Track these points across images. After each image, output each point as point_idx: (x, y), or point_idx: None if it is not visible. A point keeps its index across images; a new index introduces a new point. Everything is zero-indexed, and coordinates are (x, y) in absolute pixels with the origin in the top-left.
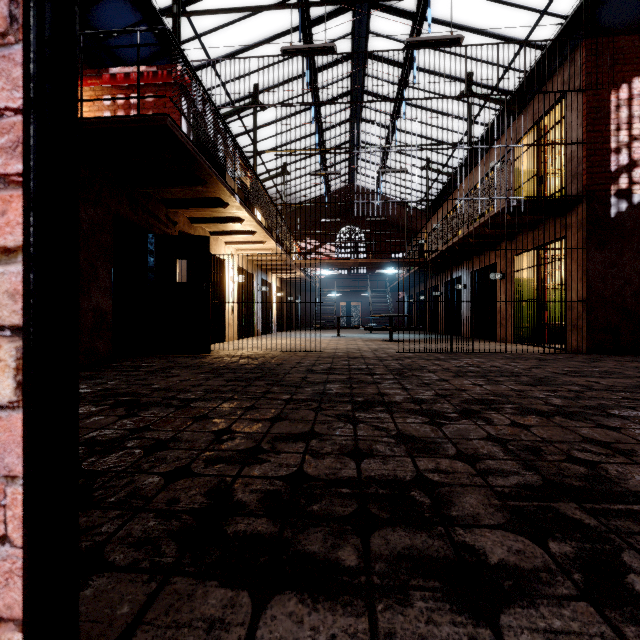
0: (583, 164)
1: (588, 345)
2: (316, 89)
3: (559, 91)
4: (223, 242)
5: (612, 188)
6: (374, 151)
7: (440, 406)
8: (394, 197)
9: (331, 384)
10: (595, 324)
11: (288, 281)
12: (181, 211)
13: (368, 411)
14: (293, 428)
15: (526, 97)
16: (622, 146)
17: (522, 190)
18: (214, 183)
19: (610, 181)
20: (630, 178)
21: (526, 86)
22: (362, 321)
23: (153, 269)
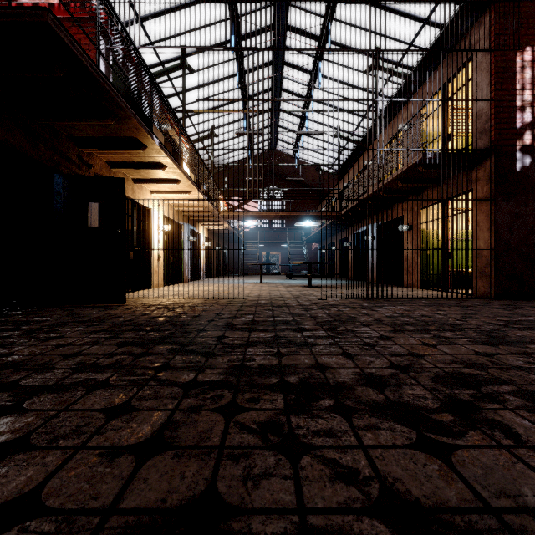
0: (492, 120)
1: (496, 291)
2: (241, 57)
3: (471, 50)
4: (148, 191)
5: (518, 144)
6: (297, 99)
7: (412, 393)
8: (309, 161)
9: (253, 348)
10: (503, 271)
11: (216, 232)
12: (97, 153)
13: (310, 411)
14: (174, 482)
15: (425, 73)
16: (526, 105)
17: (437, 143)
18: (126, 118)
19: (516, 137)
20: (533, 135)
21: (425, 62)
22: (281, 268)
23: (60, 212)
